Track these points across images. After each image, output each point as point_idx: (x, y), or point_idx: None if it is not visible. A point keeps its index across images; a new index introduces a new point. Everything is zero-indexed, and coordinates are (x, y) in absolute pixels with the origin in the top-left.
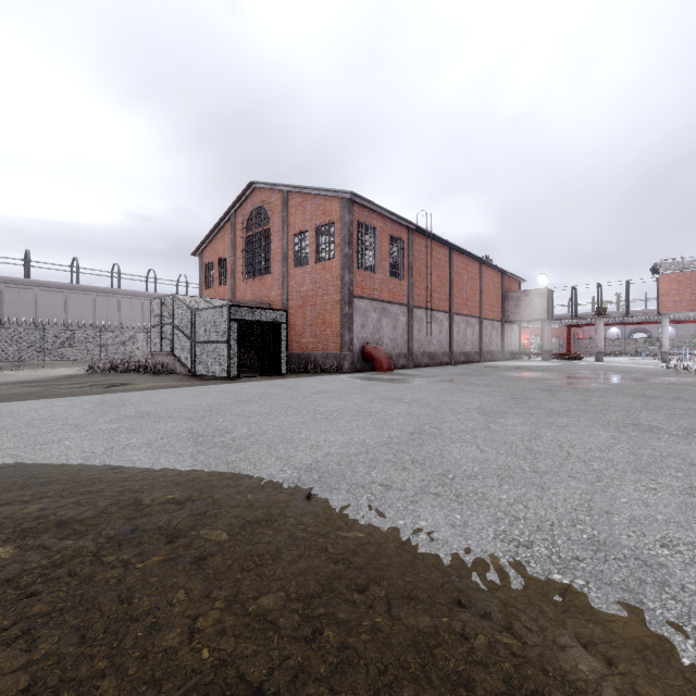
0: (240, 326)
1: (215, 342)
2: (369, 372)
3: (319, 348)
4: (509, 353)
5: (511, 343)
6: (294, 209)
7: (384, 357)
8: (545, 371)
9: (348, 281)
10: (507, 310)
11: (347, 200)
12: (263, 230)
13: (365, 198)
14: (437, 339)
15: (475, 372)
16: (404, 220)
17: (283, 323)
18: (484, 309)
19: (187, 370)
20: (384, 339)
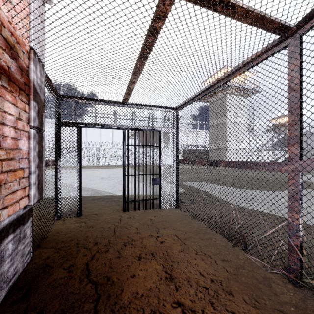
0: None
1: None
2: None
3: None
4: None
5: None
6: None
7: None
8: None
9: None
10: None
11: None
12: None
13: None
14: None
15: None
16: None
17: None
18: None
19: None
20: None
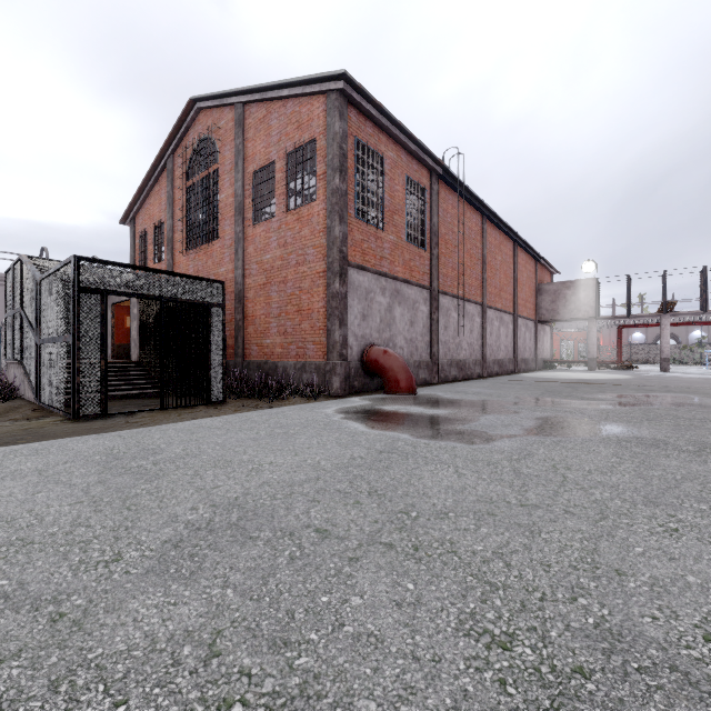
0: (156, 316)
1: (58, 338)
2: (375, 395)
3: (290, 353)
4: (542, 361)
5: (543, 348)
6: (252, 130)
7: (401, 368)
8: (662, 391)
9: (339, 235)
10: (541, 307)
11: (337, 95)
12: (210, 172)
13: (369, 93)
14: (467, 342)
15: (557, 394)
16: (426, 153)
17: (214, 305)
18: (518, 304)
19: (33, 394)
20: (397, 340)
